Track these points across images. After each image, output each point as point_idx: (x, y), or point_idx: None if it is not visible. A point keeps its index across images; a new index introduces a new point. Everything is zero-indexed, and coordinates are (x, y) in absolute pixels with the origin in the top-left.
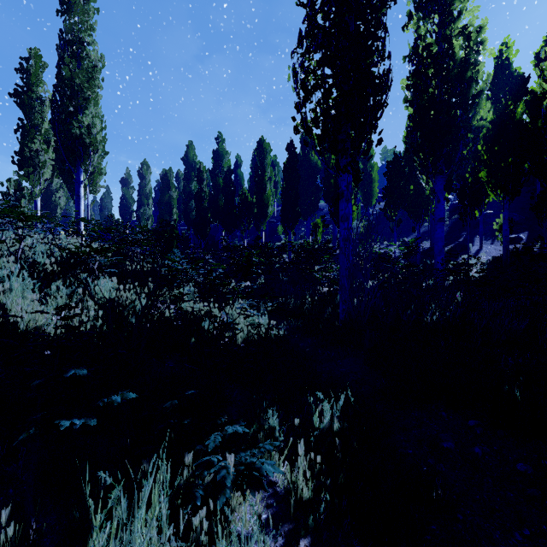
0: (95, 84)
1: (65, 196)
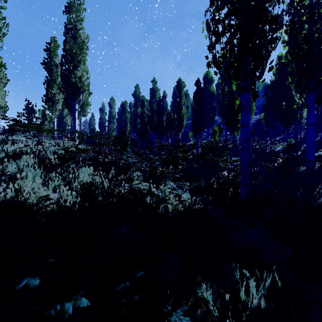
0: (83, 51)
1: (70, 119)
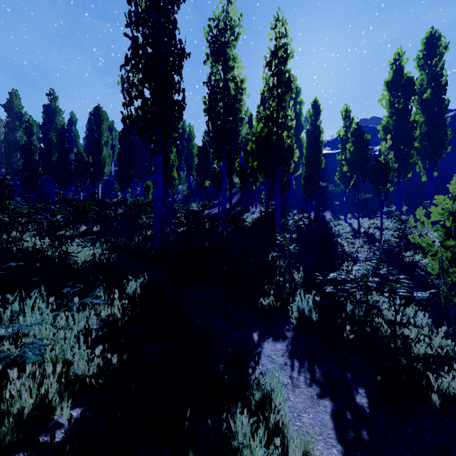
0: None
1: None
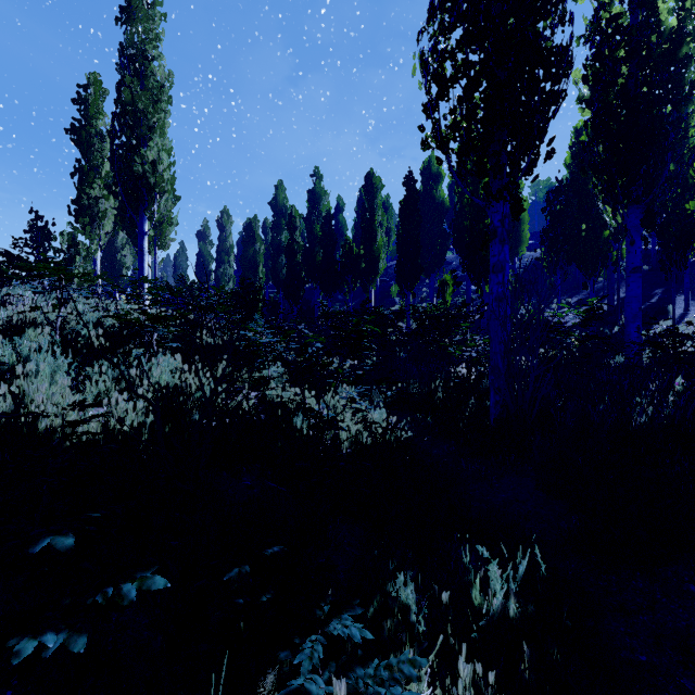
0: (161, 108)
1: (132, 254)
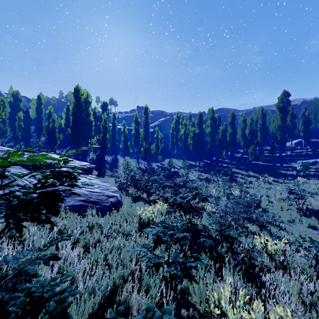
0: None
1: None
